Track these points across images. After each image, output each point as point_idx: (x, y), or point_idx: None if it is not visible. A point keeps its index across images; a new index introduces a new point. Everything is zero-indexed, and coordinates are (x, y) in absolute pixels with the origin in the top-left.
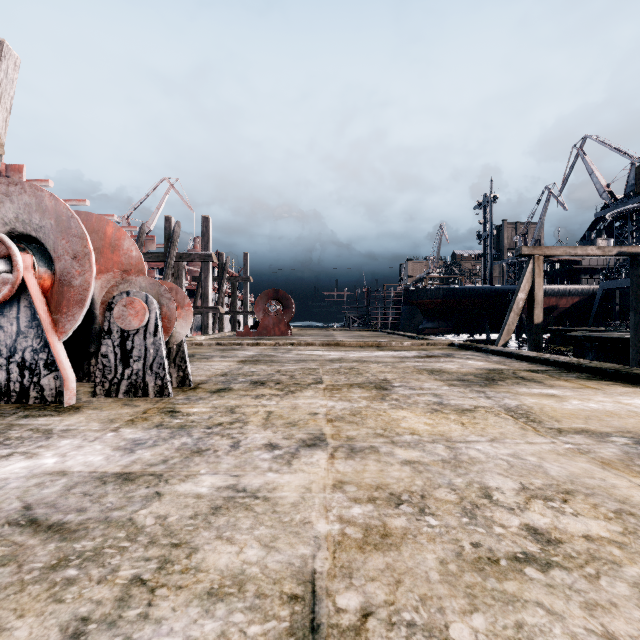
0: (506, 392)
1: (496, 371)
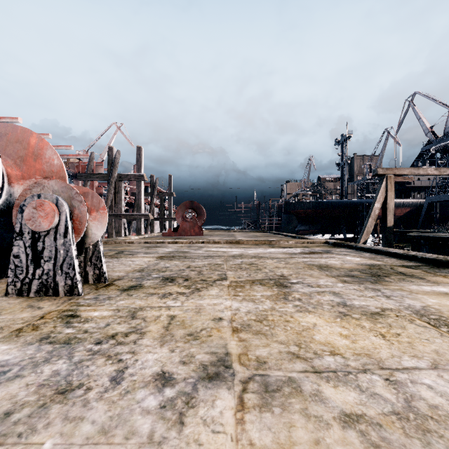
0: (400, 290)
1: (375, 267)
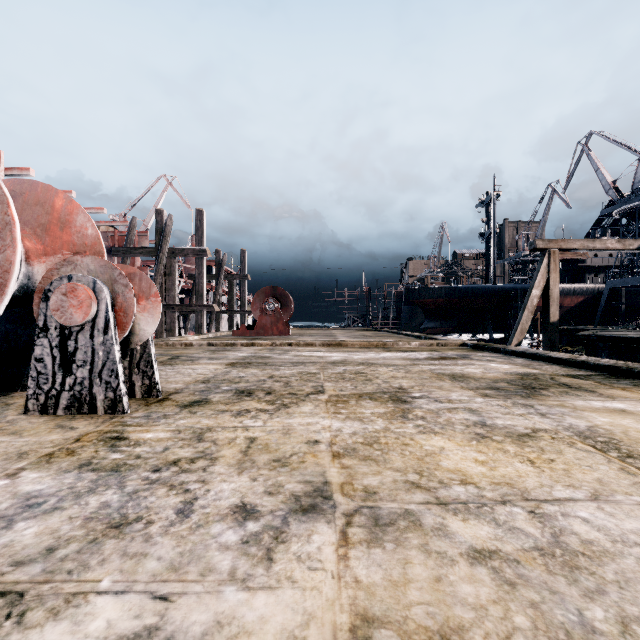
0: (560, 406)
1: (530, 376)
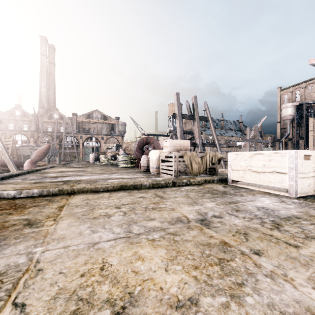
0: None
1: None
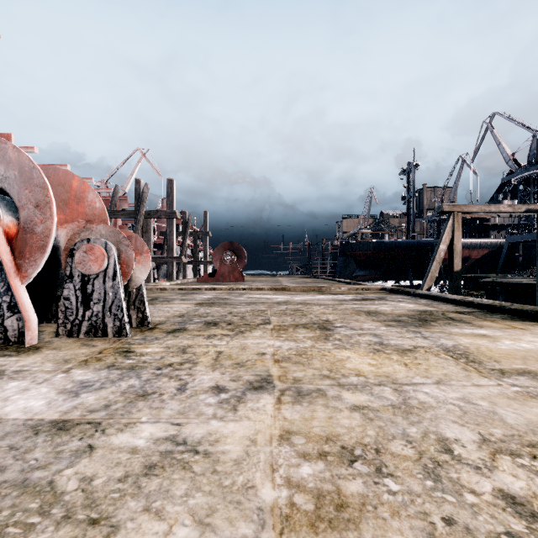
0: (440, 332)
1: (427, 312)
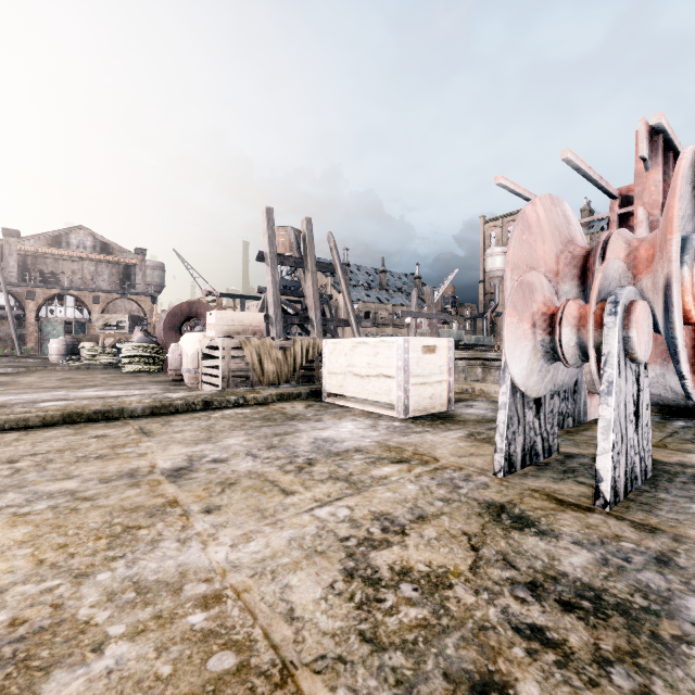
0: None
1: None
